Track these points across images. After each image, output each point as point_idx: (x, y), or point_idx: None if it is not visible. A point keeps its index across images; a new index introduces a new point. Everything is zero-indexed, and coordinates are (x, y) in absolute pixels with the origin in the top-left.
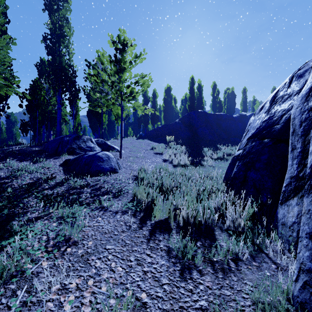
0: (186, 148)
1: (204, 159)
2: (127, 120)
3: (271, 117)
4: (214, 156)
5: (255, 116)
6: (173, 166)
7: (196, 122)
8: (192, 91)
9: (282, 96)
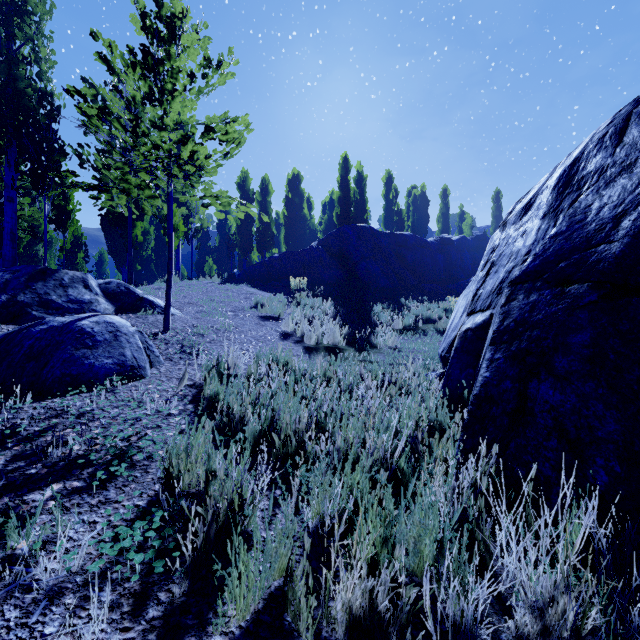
0: (335, 306)
1: (375, 331)
2: (204, 241)
3: (577, 223)
4: (397, 323)
5: (509, 228)
6: (306, 351)
7: (355, 248)
8: (345, 186)
9: (598, 170)
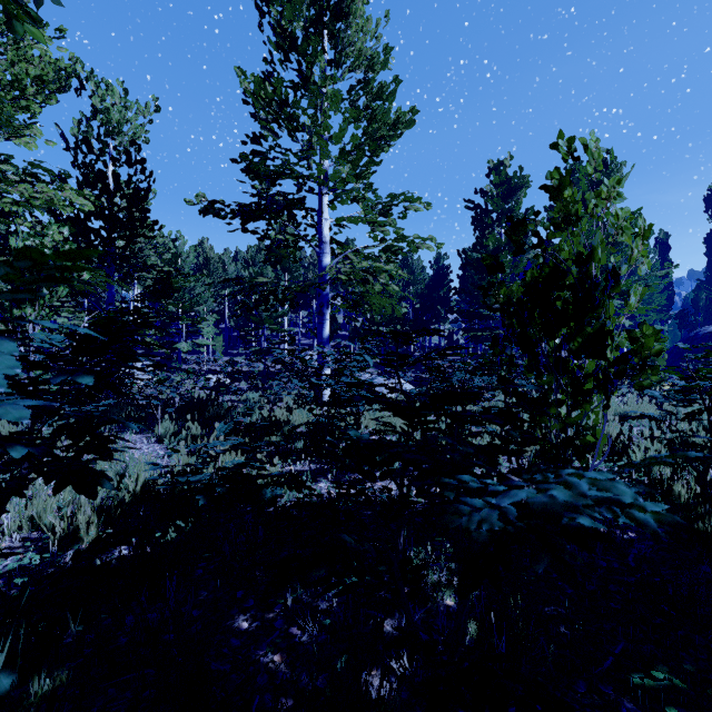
0: None
1: None
2: None
3: None
4: None
5: None
6: None
7: None
8: None
9: None
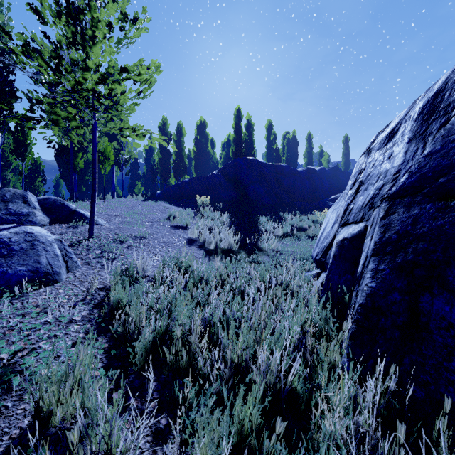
0: (230, 218)
1: (261, 237)
2: (134, 169)
3: (453, 142)
4: (277, 231)
5: (374, 153)
6: (207, 254)
7: (246, 175)
8: (238, 130)
9: None
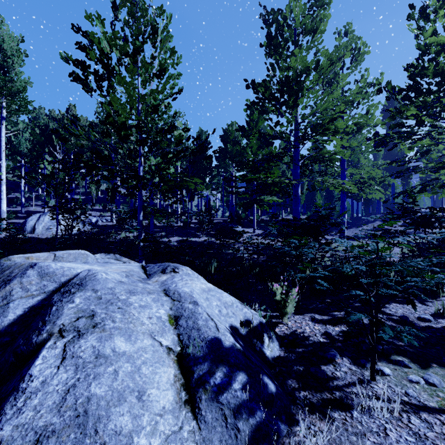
0: None
1: None
2: None
3: None
4: None
5: None
6: None
7: None
8: None
9: None
